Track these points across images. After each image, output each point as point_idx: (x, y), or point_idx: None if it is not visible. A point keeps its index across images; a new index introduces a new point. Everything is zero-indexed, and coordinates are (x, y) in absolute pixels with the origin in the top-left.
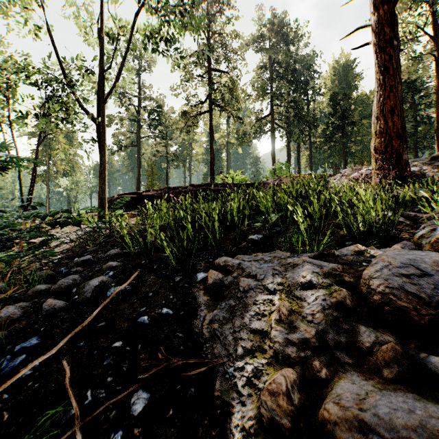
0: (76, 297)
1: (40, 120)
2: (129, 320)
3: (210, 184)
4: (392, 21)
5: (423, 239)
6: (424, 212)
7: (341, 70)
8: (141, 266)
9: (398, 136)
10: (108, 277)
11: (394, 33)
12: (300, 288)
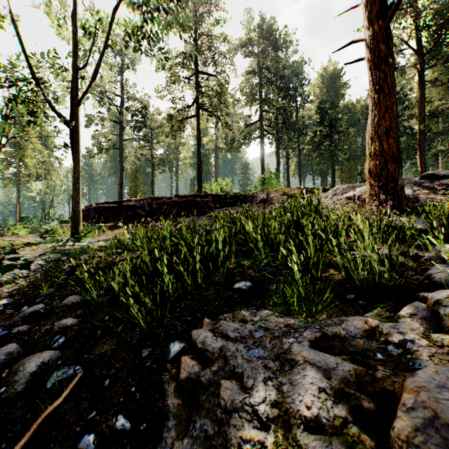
0: (4, 390)
1: (1, 122)
2: (69, 440)
3: (196, 195)
4: (387, 37)
5: (439, 305)
6: (424, 247)
7: (329, 79)
8: (103, 325)
9: (393, 159)
10: (53, 352)
11: (389, 50)
12: (303, 427)
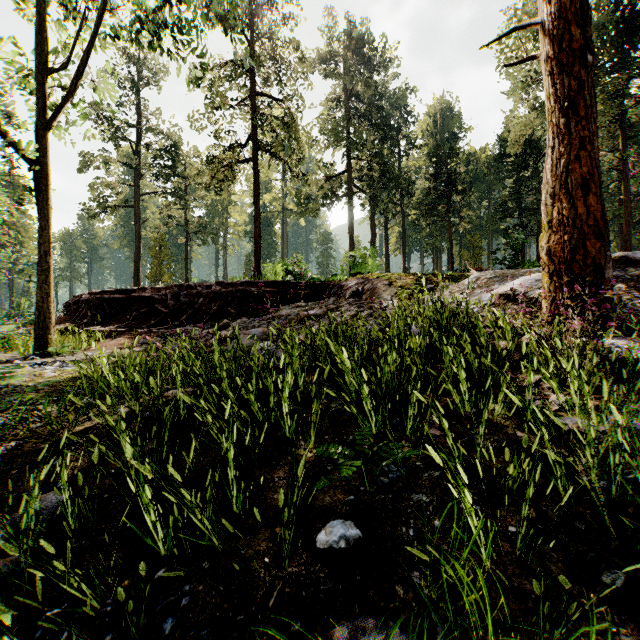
0: None
1: None
2: None
3: (251, 282)
4: (581, 18)
5: None
6: None
7: (444, 116)
8: None
9: (597, 233)
10: None
11: (586, 41)
12: None
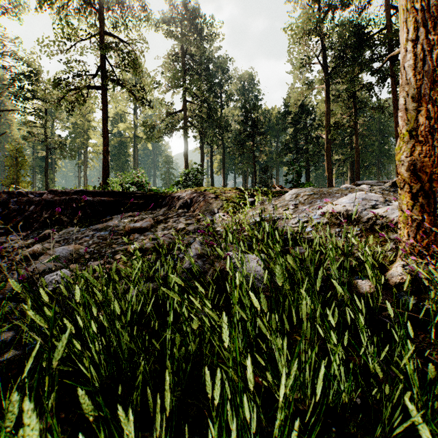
0: None
1: None
2: None
3: (86, 191)
4: None
5: None
6: None
7: (250, 83)
8: None
9: None
10: None
11: None
12: None
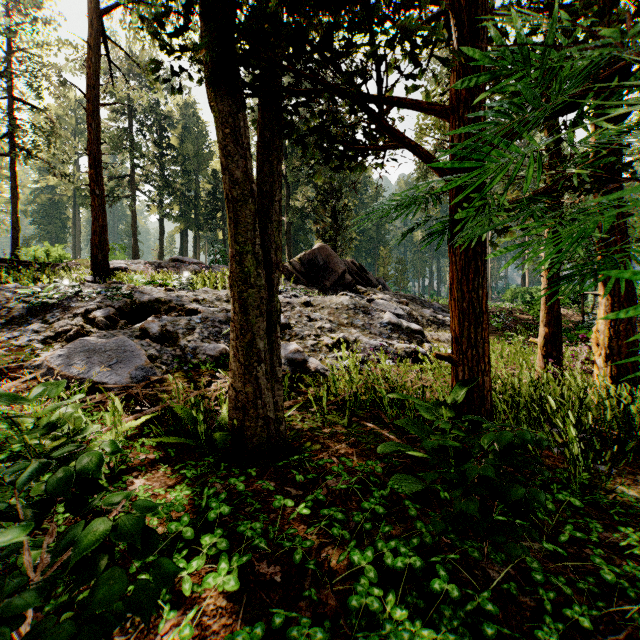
0: None
1: None
2: None
3: None
4: (97, 179)
5: None
6: None
7: None
8: None
9: (96, 246)
10: None
11: (99, 187)
12: None
